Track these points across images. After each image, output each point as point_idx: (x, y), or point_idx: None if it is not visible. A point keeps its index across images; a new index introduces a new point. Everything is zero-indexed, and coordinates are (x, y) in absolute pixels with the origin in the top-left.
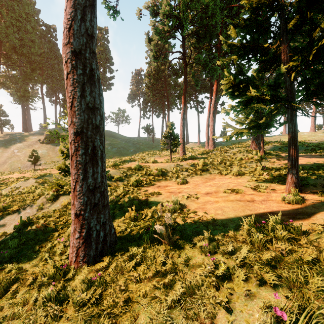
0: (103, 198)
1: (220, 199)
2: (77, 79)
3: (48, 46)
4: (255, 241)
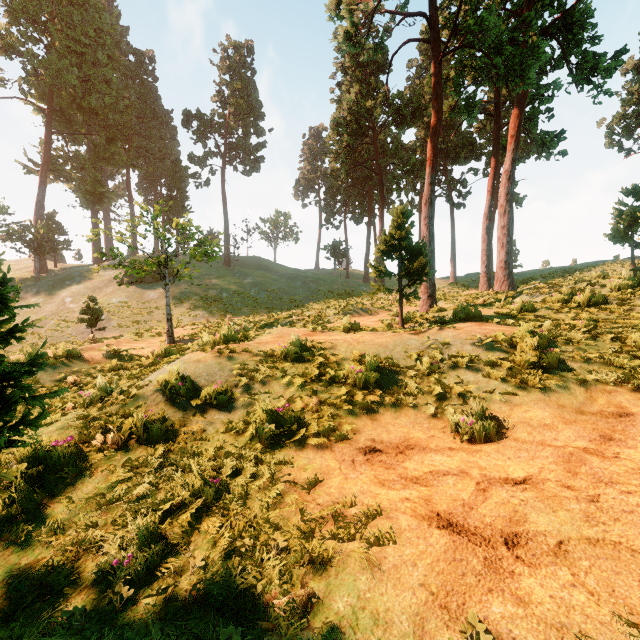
0: None
1: None
2: None
3: (139, 92)
4: None
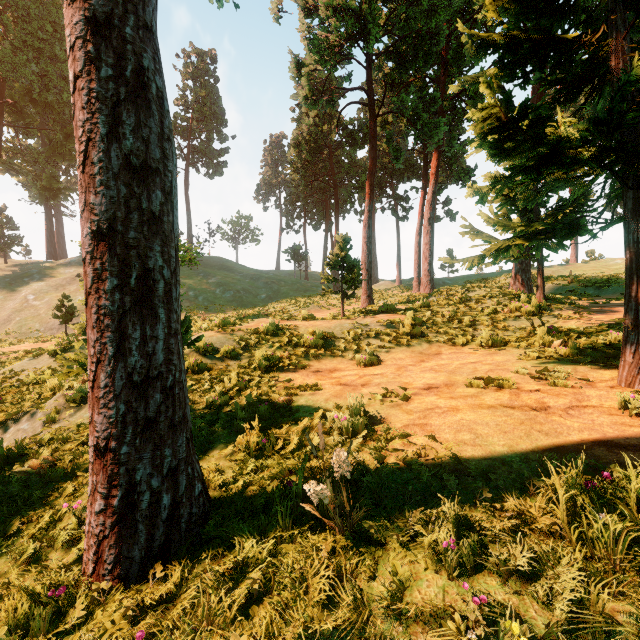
0: (171, 405)
1: (463, 403)
2: (99, 90)
3: None
4: (599, 540)
